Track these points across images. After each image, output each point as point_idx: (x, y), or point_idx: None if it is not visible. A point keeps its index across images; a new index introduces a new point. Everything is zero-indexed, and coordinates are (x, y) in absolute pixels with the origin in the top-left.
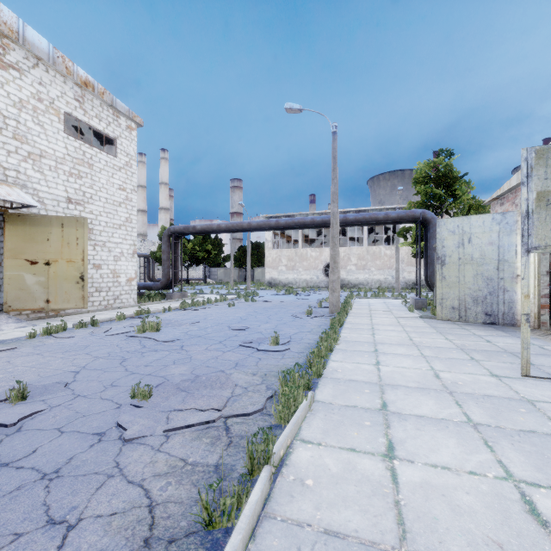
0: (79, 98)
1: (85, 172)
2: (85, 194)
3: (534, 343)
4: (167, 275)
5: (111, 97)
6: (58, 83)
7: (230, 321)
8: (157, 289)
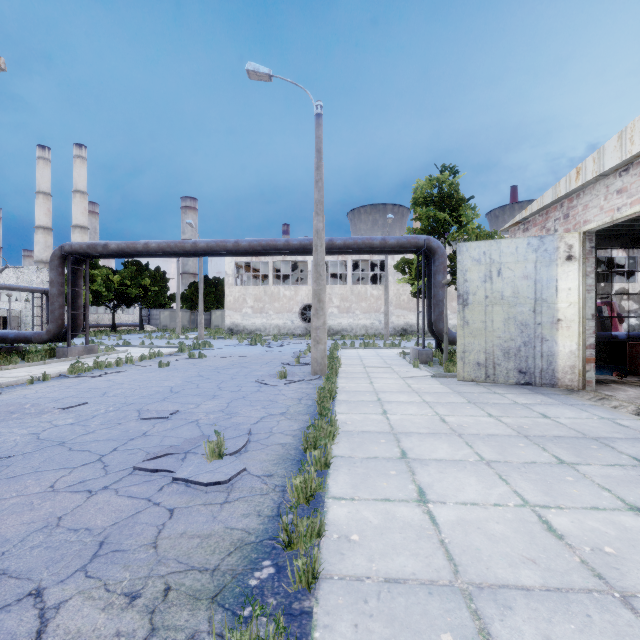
0: None
1: None
2: None
3: (601, 416)
4: (59, 319)
5: None
6: None
7: (148, 398)
8: (40, 342)
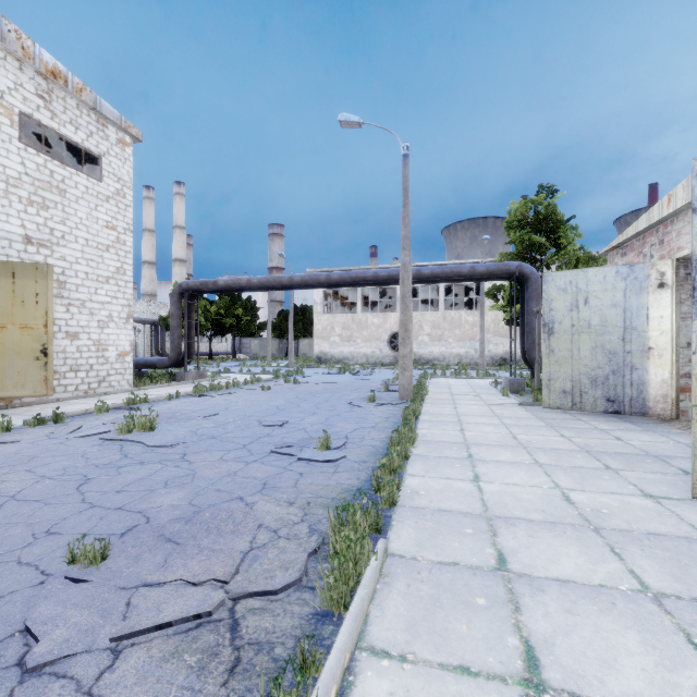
0: (44, 94)
1: (54, 201)
2: (54, 231)
3: (679, 441)
4: (178, 347)
5: (93, 97)
6: (9, 70)
7: (261, 412)
8: (163, 367)
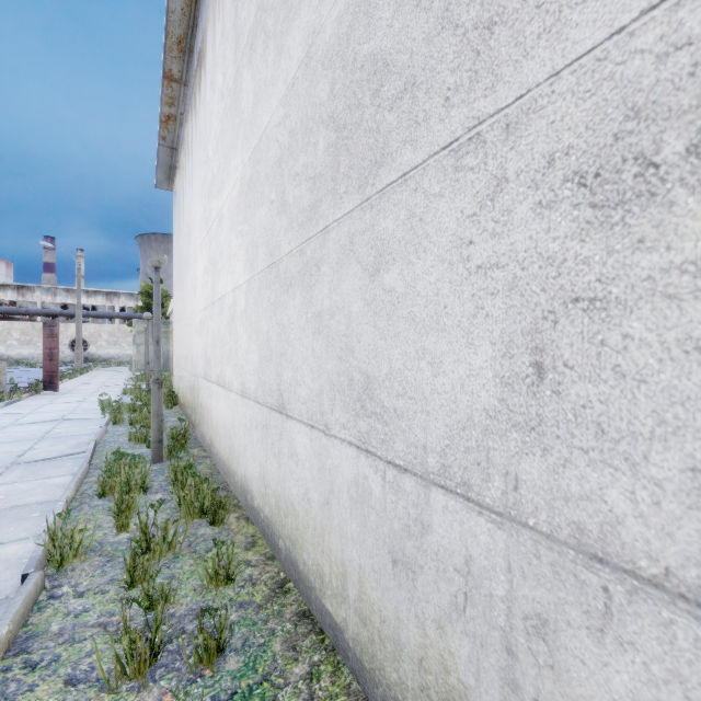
0: None
1: None
2: None
3: None
4: None
5: None
6: None
7: None
8: None
